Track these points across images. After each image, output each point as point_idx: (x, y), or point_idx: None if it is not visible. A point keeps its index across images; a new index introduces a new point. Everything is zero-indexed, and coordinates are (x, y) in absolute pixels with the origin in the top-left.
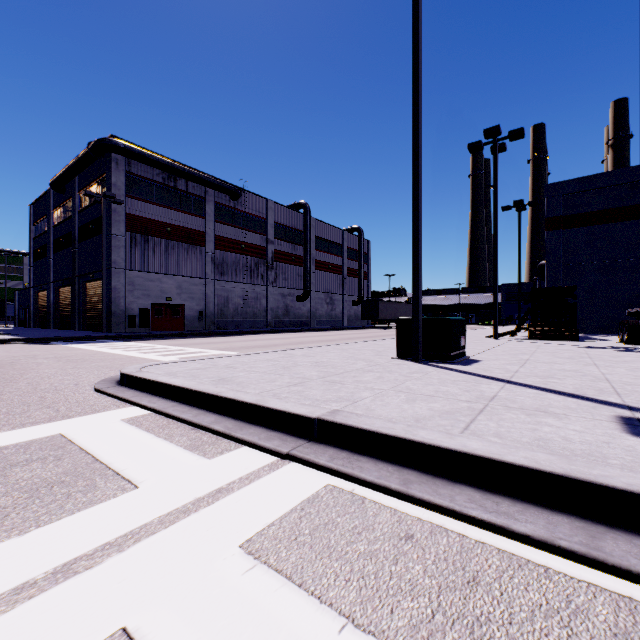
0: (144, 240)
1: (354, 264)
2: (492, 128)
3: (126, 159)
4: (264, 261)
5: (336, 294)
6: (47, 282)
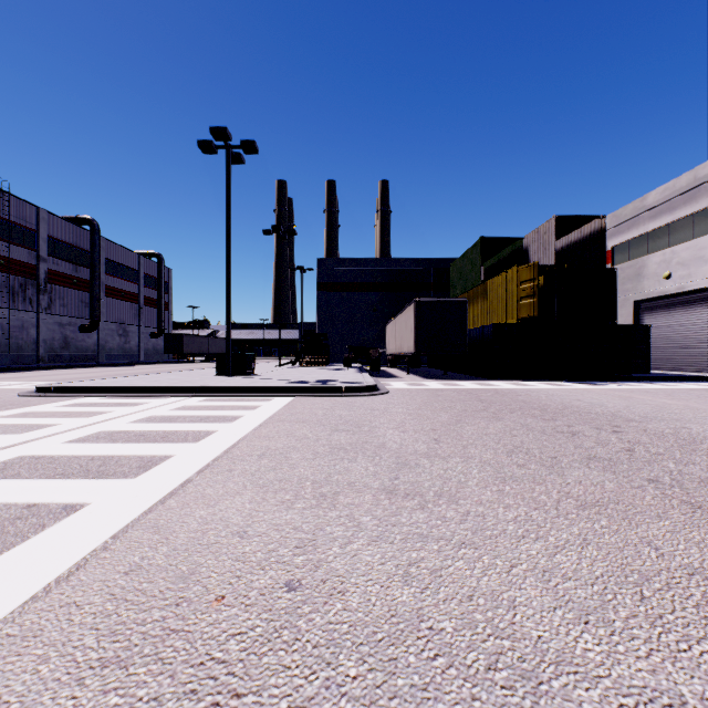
0: None
1: (153, 293)
2: (277, 226)
3: None
4: (34, 282)
5: (131, 325)
6: None
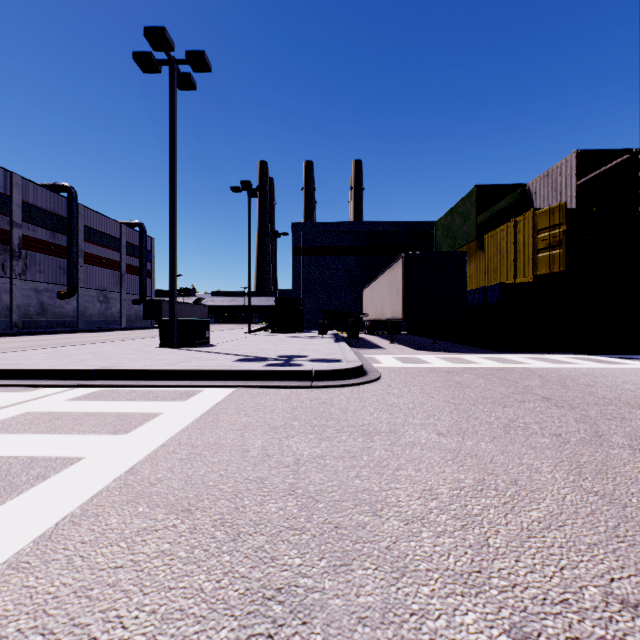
0: None
1: (135, 261)
2: (246, 181)
3: None
4: (7, 247)
5: (112, 292)
6: None
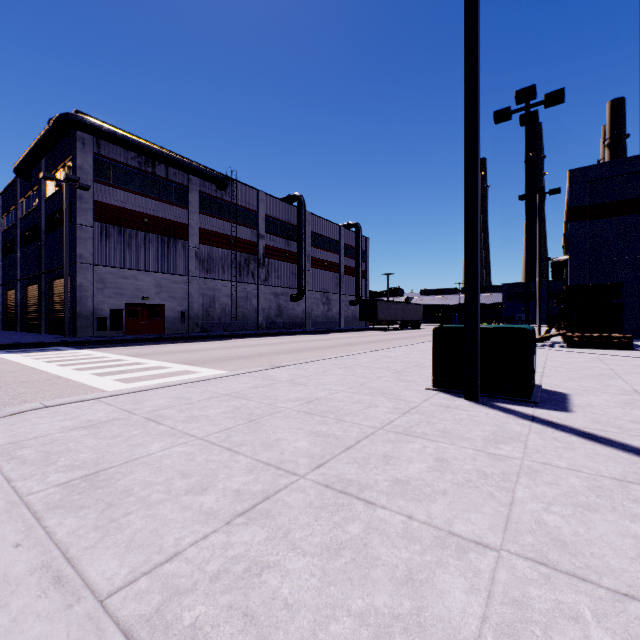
0: (116, 232)
1: (352, 262)
2: (526, 89)
3: (95, 139)
4: (255, 257)
5: (333, 294)
6: (14, 280)
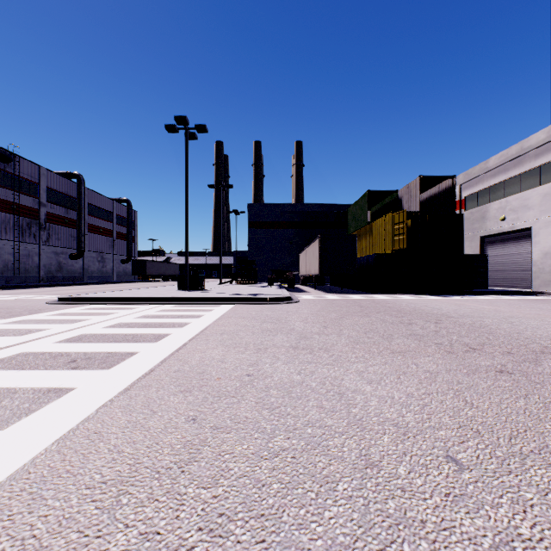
0: None
1: (123, 229)
2: (219, 182)
3: None
4: (37, 222)
5: (107, 253)
6: None
